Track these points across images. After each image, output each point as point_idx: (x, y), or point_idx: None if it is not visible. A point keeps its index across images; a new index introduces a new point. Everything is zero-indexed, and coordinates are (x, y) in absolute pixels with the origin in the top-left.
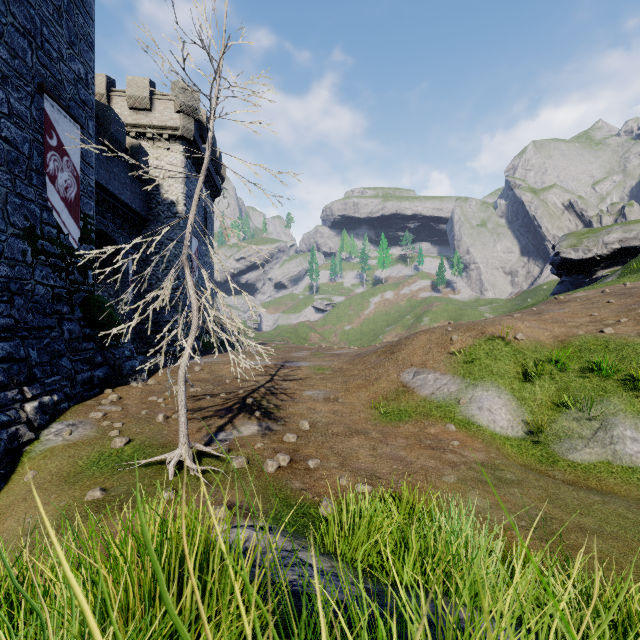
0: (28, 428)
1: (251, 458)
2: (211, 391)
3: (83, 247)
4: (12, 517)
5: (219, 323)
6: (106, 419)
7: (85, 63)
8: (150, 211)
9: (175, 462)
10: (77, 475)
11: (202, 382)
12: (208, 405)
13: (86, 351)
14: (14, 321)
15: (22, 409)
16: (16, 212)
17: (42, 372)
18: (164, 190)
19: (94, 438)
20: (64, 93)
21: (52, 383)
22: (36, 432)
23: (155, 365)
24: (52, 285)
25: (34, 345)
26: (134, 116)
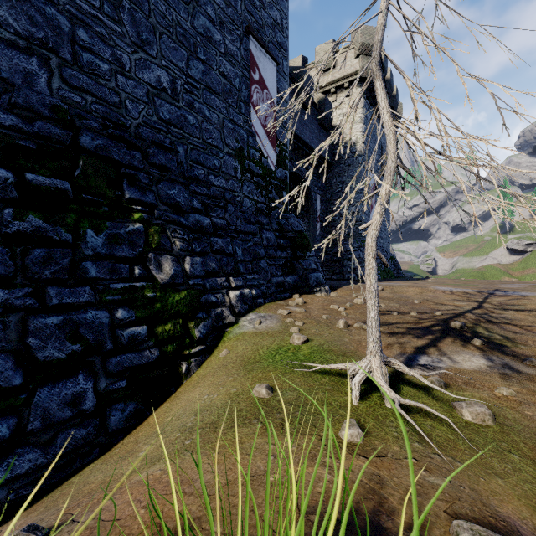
0: (230, 312)
1: (496, 411)
2: (397, 308)
3: (279, 171)
4: (200, 388)
5: (395, 258)
6: (290, 317)
7: (280, 10)
8: (333, 156)
9: (360, 378)
10: (254, 363)
11: (384, 300)
12: (396, 321)
13: (279, 259)
14: (227, 224)
15: (227, 295)
16: (230, 135)
17: (245, 269)
18: (345, 134)
19: (277, 331)
20: (264, 36)
21: (252, 280)
22: (236, 317)
23: (337, 284)
24: (255, 200)
25: (240, 245)
26: (321, 79)
